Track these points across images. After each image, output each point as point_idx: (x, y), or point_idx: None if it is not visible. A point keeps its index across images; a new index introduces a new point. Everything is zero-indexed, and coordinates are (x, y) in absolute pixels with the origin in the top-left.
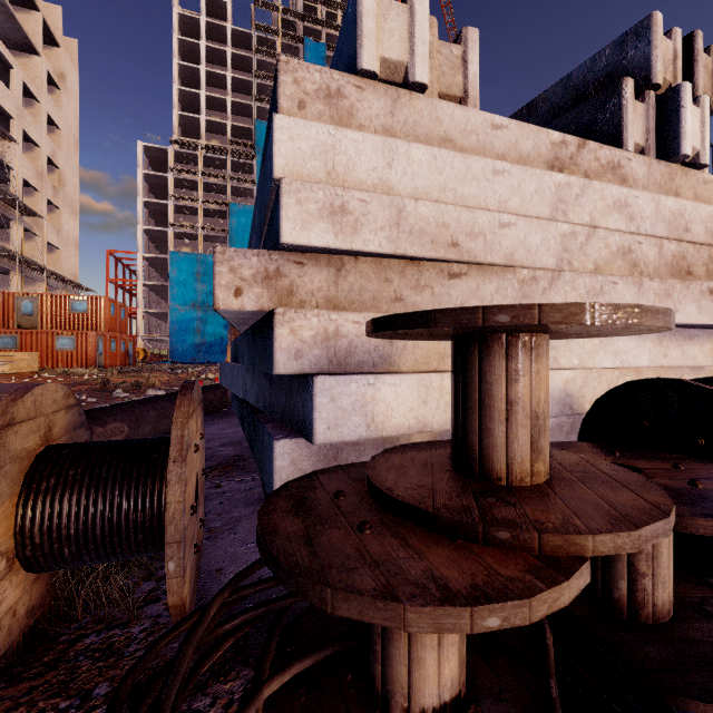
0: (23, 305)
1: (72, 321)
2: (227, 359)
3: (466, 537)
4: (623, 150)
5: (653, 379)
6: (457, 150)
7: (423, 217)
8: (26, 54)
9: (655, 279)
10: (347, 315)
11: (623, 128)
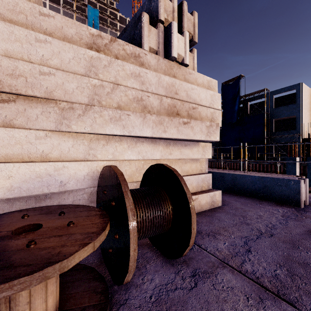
0: None
1: None
2: None
3: None
4: (141, 49)
5: (107, 166)
6: (6, 21)
7: None
8: None
9: (153, 114)
10: None
11: (142, 38)
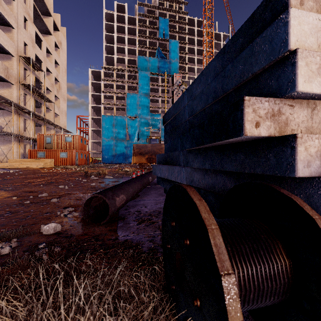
0: (47, 139)
1: (66, 145)
2: (132, 162)
3: None
4: None
5: None
6: None
7: None
8: (47, 35)
9: None
10: None
11: None
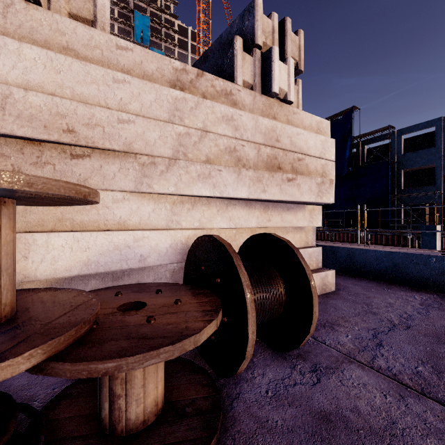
0: None
1: None
2: None
3: None
4: (234, 84)
5: (205, 235)
6: (80, 59)
7: (35, 105)
8: None
9: (250, 169)
10: None
11: (234, 69)
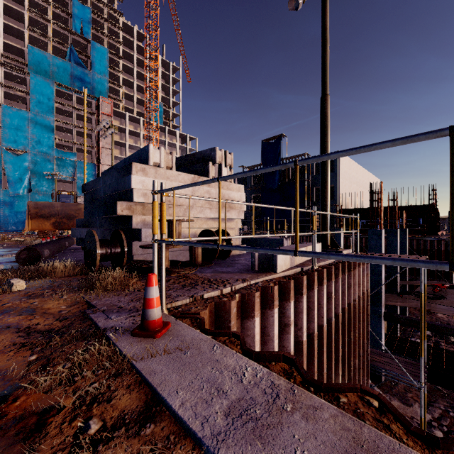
0: None
1: None
2: (26, 228)
3: (168, 245)
4: (209, 178)
5: (206, 229)
6: (170, 180)
7: None
8: None
9: (215, 208)
10: (147, 216)
11: (209, 173)
